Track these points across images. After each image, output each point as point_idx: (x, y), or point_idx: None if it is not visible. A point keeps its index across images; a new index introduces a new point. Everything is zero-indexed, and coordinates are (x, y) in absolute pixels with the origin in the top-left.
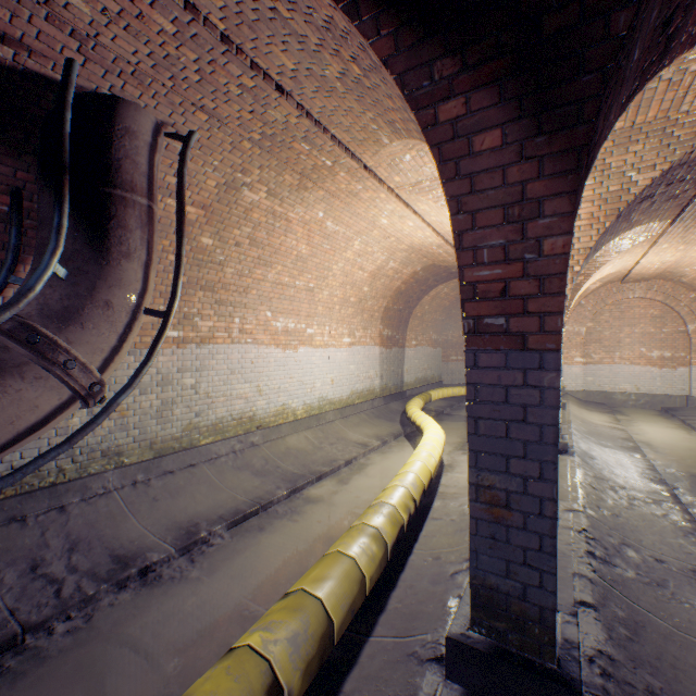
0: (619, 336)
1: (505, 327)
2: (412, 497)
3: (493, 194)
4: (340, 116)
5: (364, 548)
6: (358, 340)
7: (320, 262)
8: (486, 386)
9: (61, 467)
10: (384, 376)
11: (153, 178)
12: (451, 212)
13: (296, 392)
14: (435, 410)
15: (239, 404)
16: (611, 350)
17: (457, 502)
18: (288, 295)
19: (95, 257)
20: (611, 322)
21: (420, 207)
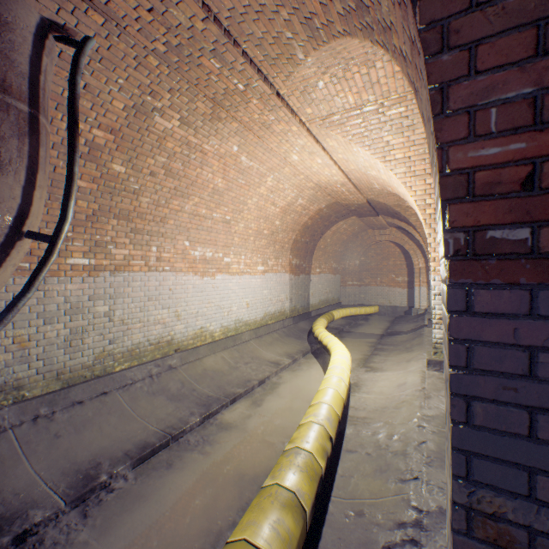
0: None
1: (530, 245)
2: (329, 436)
3: (515, 2)
4: (252, 23)
5: (279, 530)
6: (270, 268)
7: (235, 196)
8: (489, 345)
9: None
10: (293, 299)
11: (38, 84)
12: (429, 51)
13: (214, 315)
14: (336, 328)
15: (157, 329)
16: None
17: (369, 430)
18: (206, 226)
19: None
20: None
21: (329, 143)
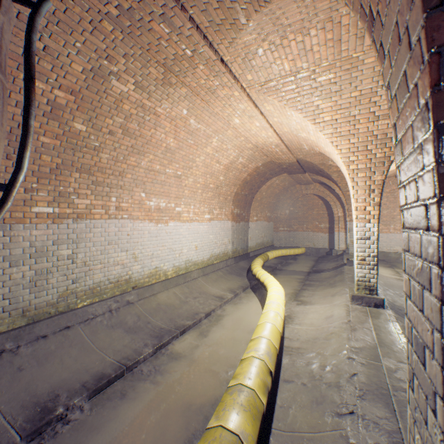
0: (393, 214)
1: None
2: (269, 370)
3: None
4: None
5: None
6: (216, 217)
7: (185, 154)
8: None
9: None
10: (234, 243)
11: None
12: None
13: (167, 257)
14: (271, 266)
15: (116, 269)
16: (388, 224)
17: (303, 360)
18: (160, 180)
19: None
20: (388, 204)
21: (266, 108)
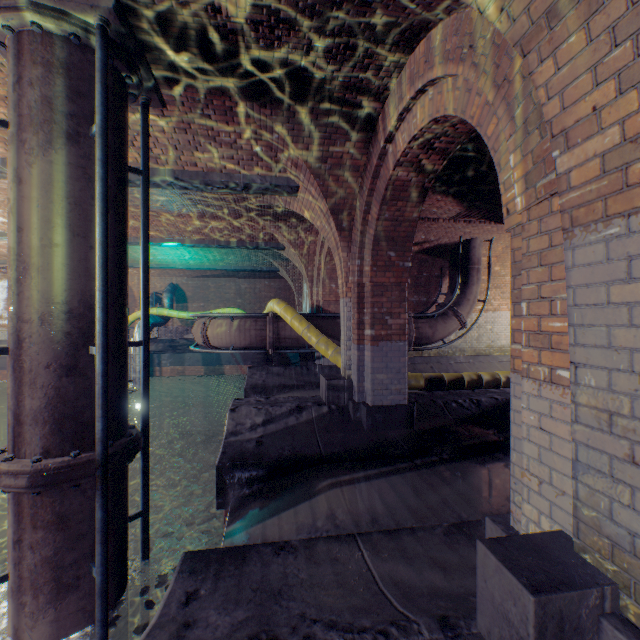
0: None
1: None
2: None
3: None
4: None
5: None
6: None
7: None
8: None
9: (447, 351)
10: None
11: (479, 257)
12: None
13: None
14: None
15: None
16: None
17: None
18: None
19: (465, 286)
20: None
21: None
